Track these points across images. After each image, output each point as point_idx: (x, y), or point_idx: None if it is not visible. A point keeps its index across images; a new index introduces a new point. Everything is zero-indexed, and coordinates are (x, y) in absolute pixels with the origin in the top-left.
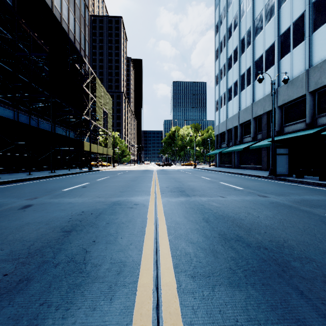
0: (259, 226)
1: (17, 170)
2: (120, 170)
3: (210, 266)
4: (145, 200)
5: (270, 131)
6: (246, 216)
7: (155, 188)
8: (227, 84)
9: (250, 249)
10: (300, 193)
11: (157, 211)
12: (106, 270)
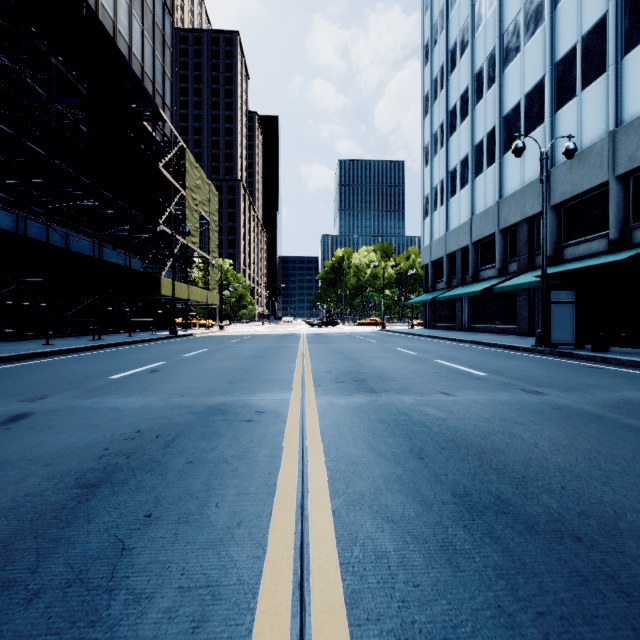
0: (544, 470)
1: (24, 335)
2: (233, 336)
3: (443, 600)
4: (280, 402)
5: (535, 257)
6: (507, 442)
7: (303, 374)
8: (447, 164)
9: (539, 540)
10: (612, 386)
11: (306, 430)
12: (162, 616)
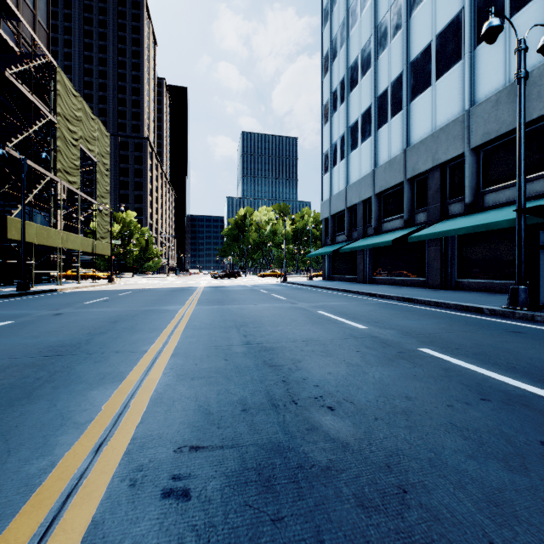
0: None
1: None
2: (112, 291)
3: None
4: None
5: (448, 205)
6: None
7: None
8: (348, 119)
9: None
10: None
11: None
12: None
